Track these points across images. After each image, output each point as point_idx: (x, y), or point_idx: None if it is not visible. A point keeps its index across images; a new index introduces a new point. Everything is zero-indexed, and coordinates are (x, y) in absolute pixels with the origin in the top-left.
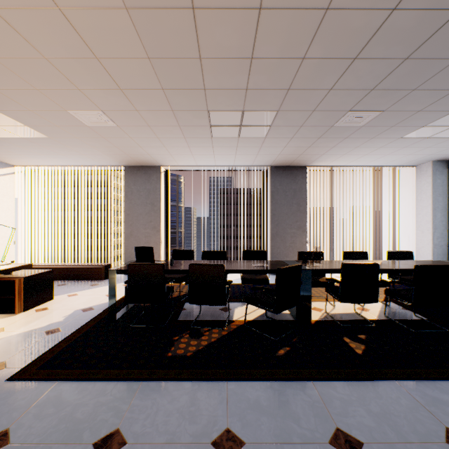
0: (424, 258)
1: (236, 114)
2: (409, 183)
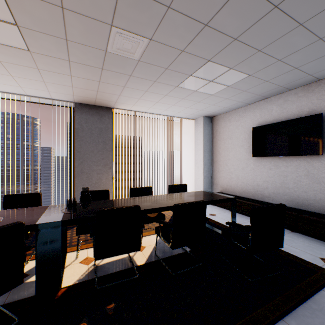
0: (199, 186)
1: None
2: (191, 132)
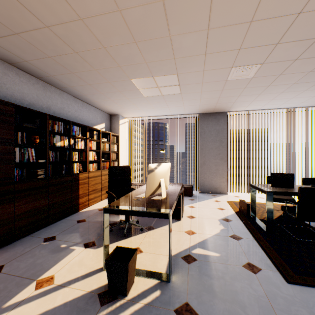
0: None
1: None
2: None
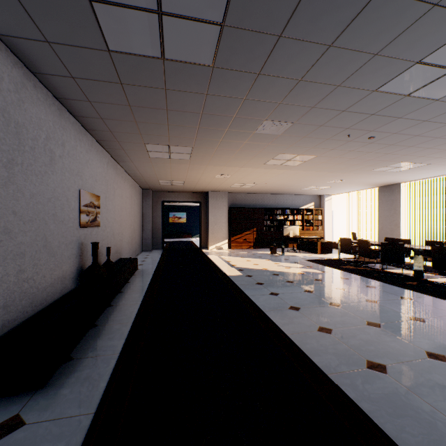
0: None
1: (384, 167)
2: None
